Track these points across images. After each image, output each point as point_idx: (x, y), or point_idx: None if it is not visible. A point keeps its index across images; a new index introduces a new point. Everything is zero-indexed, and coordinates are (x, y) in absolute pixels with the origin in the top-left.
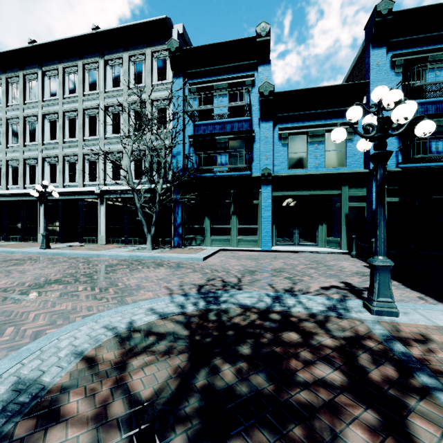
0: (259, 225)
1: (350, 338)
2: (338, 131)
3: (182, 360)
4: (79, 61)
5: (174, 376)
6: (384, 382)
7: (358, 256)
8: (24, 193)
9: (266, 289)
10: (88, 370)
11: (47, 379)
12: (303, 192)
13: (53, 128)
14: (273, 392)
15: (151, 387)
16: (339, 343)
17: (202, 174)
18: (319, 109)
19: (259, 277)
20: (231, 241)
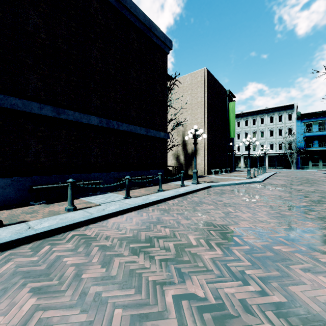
0: None
1: None
2: None
3: None
4: (257, 116)
5: None
6: None
7: None
8: (237, 154)
9: None
10: None
11: None
12: None
13: (246, 135)
14: None
15: None
16: None
17: (307, 148)
18: None
19: None
20: (319, 168)
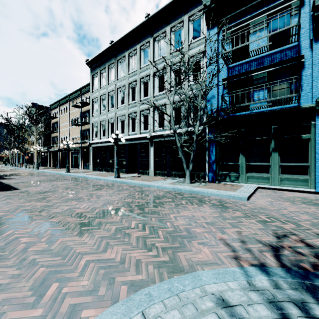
0: (312, 163)
1: None
2: None
3: None
4: (137, 45)
5: None
6: None
7: None
8: (108, 141)
9: None
10: None
11: None
12: None
13: (123, 96)
14: None
15: None
16: None
17: (236, 113)
18: None
19: None
20: (271, 180)
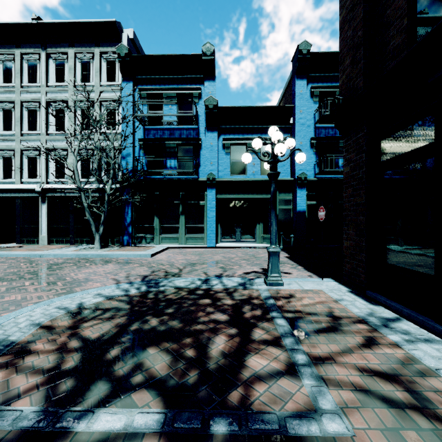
0: (206, 225)
1: (245, 299)
2: (246, 155)
3: (122, 320)
4: (16, 49)
5: (115, 327)
6: (251, 318)
7: (285, 249)
8: None
9: (201, 276)
10: (47, 332)
11: (14, 338)
12: (243, 195)
13: None
14: (181, 327)
15: (98, 334)
16: (235, 302)
17: (152, 176)
18: (256, 125)
19: (198, 267)
20: (180, 239)
